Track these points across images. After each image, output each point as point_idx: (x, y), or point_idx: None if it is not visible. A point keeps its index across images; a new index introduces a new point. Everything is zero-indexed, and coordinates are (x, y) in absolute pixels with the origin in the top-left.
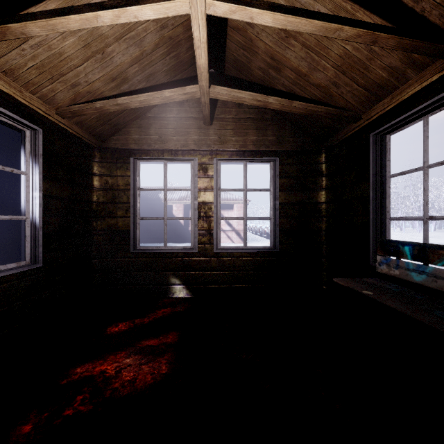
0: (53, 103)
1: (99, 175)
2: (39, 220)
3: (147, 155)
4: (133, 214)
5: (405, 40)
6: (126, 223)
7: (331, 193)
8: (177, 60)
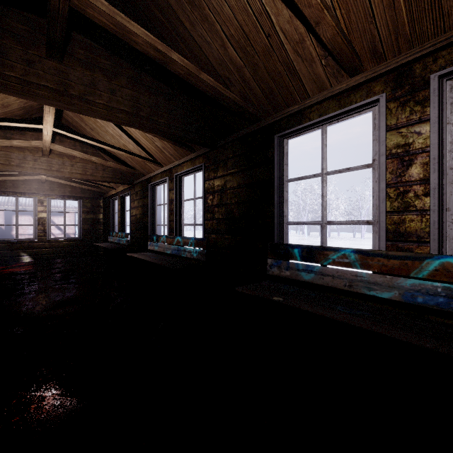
0: None
1: None
2: None
3: (6, 194)
4: None
5: (103, 186)
6: None
7: (105, 215)
8: None
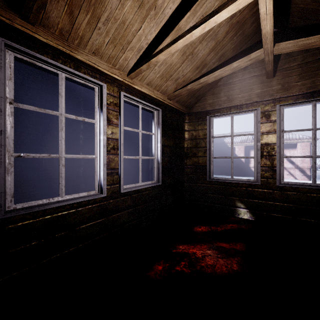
0: (166, 93)
1: (188, 130)
2: (160, 159)
3: (218, 112)
4: (208, 155)
5: None
6: (204, 161)
7: None
8: (243, 35)
